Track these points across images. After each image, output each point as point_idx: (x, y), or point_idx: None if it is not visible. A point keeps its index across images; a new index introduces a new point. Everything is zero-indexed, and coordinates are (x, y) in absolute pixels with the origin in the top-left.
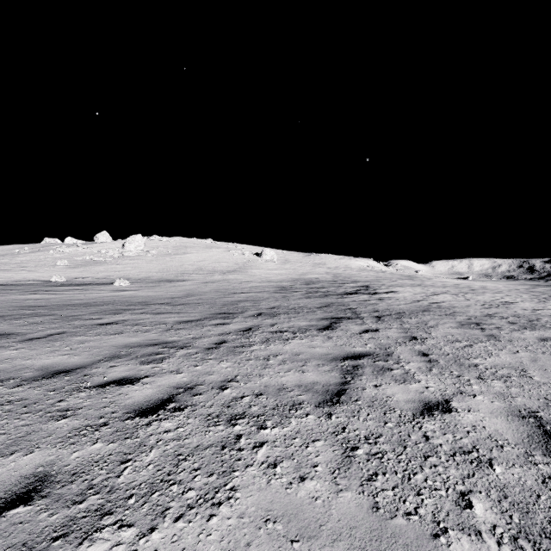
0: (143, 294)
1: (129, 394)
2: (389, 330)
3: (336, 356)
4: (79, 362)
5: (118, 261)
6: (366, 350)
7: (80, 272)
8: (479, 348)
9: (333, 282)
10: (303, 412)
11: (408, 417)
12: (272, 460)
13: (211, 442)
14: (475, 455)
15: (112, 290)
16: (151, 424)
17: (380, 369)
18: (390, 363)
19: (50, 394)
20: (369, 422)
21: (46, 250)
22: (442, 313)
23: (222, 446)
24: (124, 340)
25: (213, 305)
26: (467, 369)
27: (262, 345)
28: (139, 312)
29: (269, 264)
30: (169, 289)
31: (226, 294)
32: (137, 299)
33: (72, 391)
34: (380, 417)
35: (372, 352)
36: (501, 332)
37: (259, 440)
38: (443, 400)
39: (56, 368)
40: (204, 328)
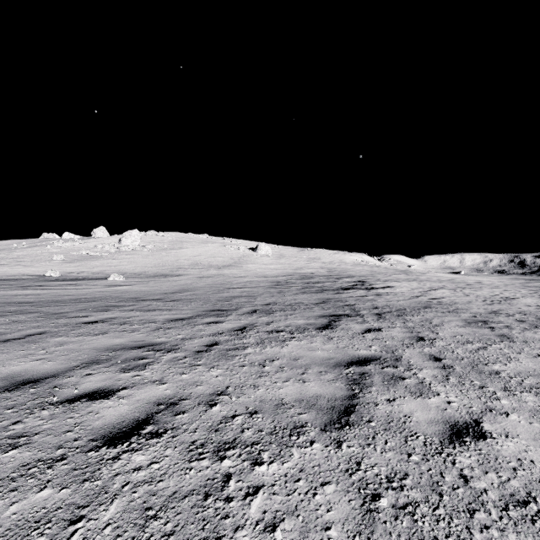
0: (136, 290)
1: (100, 413)
2: (393, 329)
3: (339, 361)
4: (52, 370)
5: (114, 256)
6: (371, 354)
7: (76, 267)
8: (495, 350)
9: (328, 277)
10: (307, 439)
11: (435, 445)
12: (270, 517)
13: (192, 486)
14: (534, 507)
15: (105, 285)
16: (120, 457)
17: (390, 378)
18: (400, 370)
19: (6, 413)
20: (389, 453)
21: (43, 245)
22: (444, 310)
23: (205, 493)
24: (107, 341)
25: (207, 301)
26: (489, 378)
27: (257, 348)
28: (129, 308)
29: (265, 259)
30: (163, 284)
31: (221, 290)
32: (129, 294)
33: (34, 408)
34: (402, 447)
35: (378, 356)
36: (513, 332)
37: (253, 483)
38: (472, 421)
39: (23, 376)
40: (195, 327)
